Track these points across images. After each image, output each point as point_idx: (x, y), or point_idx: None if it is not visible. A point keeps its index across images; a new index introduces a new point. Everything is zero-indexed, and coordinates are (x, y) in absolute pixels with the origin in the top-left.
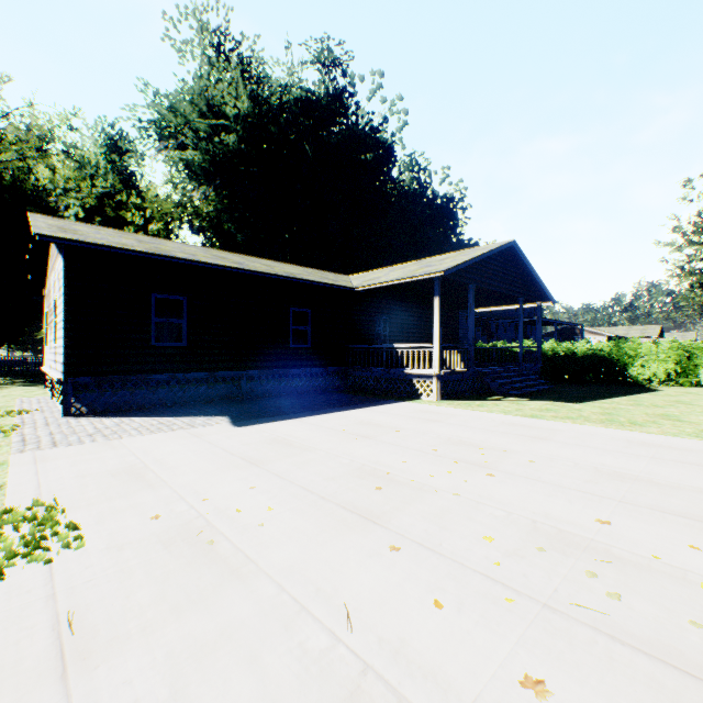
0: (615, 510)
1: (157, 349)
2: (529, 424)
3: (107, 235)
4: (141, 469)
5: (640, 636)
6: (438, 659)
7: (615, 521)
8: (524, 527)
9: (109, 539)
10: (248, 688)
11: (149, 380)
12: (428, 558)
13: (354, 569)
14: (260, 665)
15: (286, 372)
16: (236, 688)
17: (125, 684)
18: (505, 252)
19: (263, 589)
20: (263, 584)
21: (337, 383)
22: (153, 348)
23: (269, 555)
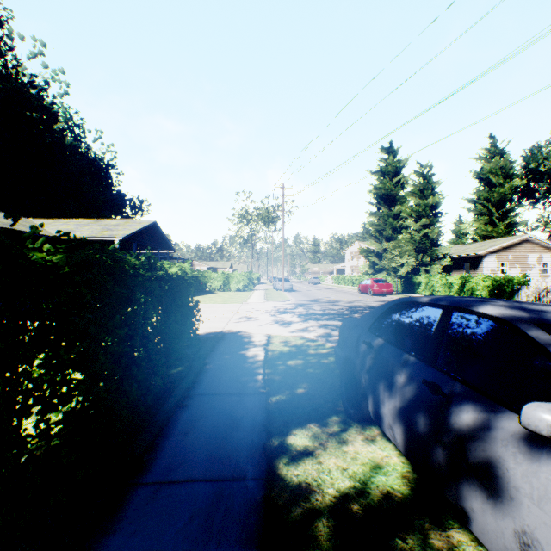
0: None
1: None
2: None
3: None
4: None
5: None
6: None
7: None
8: None
9: None
10: None
11: None
12: None
13: None
14: None
15: None
16: None
17: None
18: (152, 225)
19: None
20: None
21: None
22: None
23: None
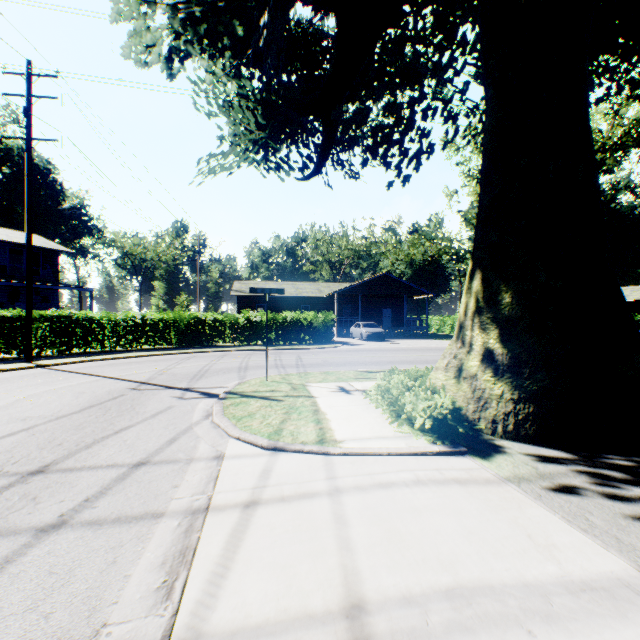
0: None
1: None
2: None
3: None
4: None
5: None
6: None
7: None
8: None
9: None
10: None
11: None
12: None
13: None
14: None
15: None
16: None
17: None
18: None
19: None
20: None
21: None
22: None
23: None
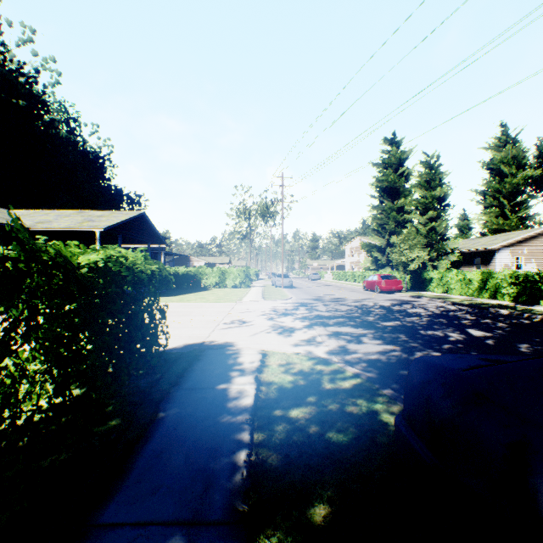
0: None
1: None
2: None
3: None
4: None
5: None
6: None
7: None
8: None
9: None
10: None
11: None
12: None
13: None
14: None
15: None
16: None
17: None
18: (140, 217)
19: None
20: None
21: None
22: None
23: None
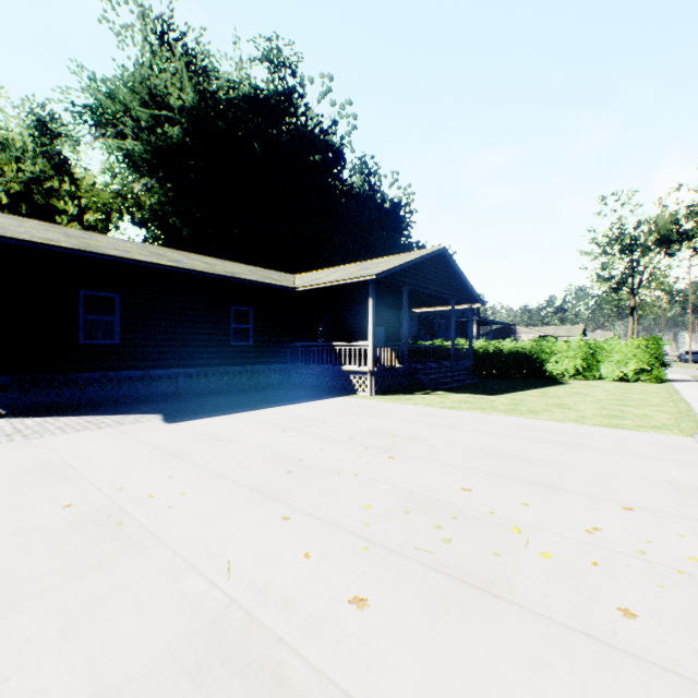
0: (480, 480)
1: (87, 347)
2: (445, 414)
3: (30, 228)
4: (60, 465)
5: (452, 565)
6: (293, 592)
7: (476, 488)
8: (401, 497)
9: (18, 526)
10: (130, 623)
11: (78, 379)
12: (312, 524)
13: (245, 535)
14: (144, 607)
15: (226, 370)
16: (119, 624)
17: (20, 631)
18: (438, 257)
19: (160, 555)
20: (160, 552)
21: (280, 380)
22: (82, 346)
23: (172, 529)
